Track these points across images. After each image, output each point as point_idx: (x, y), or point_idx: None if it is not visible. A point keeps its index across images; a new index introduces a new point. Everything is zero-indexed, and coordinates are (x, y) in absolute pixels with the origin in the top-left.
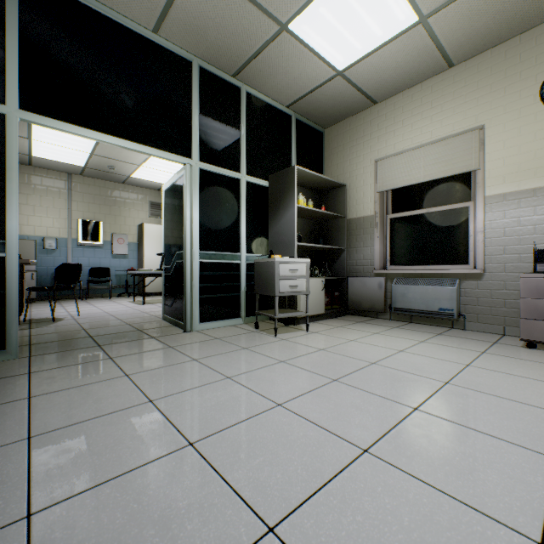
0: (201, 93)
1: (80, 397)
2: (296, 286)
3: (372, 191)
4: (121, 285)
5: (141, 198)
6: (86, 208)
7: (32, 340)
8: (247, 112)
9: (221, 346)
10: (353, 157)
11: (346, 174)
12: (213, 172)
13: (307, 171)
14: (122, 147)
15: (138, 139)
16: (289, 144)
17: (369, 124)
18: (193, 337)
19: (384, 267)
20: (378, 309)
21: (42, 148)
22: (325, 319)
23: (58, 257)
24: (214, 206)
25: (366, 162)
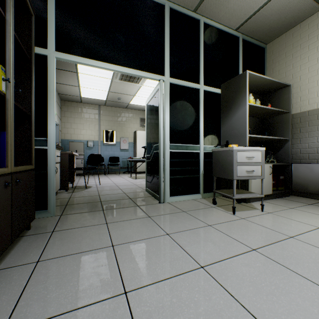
0: (170, 27)
1: (70, 270)
2: (252, 171)
3: None
4: (125, 166)
5: (135, 116)
6: (107, 124)
7: (69, 201)
8: (204, 38)
9: (188, 220)
10: (296, 61)
11: (288, 77)
12: (179, 85)
13: (256, 74)
14: (118, 71)
15: (127, 65)
16: (237, 59)
17: (315, 27)
18: (165, 208)
19: None
20: None
21: (85, 91)
22: (271, 198)
23: (94, 151)
24: (180, 110)
25: (312, 62)
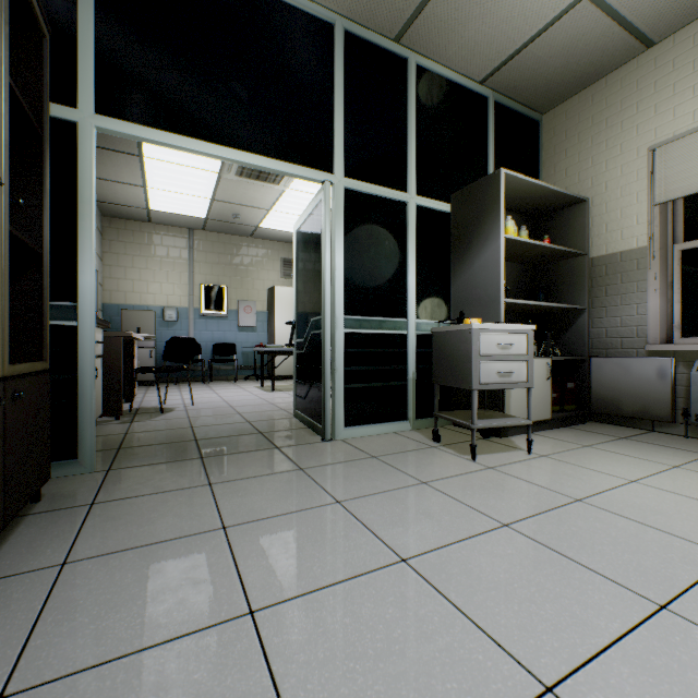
0: (346, 71)
1: (135, 576)
2: (509, 374)
3: (642, 205)
4: (249, 365)
5: (272, 254)
6: (209, 270)
7: (125, 441)
8: (417, 97)
9: (381, 474)
10: (599, 151)
11: (584, 183)
12: (365, 194)
13: (520, 177)
14: (234, 161)
15: (255, 149)
16: (483, 143)
17: (634, 87)
18: (335, 452)
19: (668, 339)
20: (657, 416)
21: (159, 198)
22: (550, 428)
23: (179, 331)
24: (367, 247)
25: (628, 155)
